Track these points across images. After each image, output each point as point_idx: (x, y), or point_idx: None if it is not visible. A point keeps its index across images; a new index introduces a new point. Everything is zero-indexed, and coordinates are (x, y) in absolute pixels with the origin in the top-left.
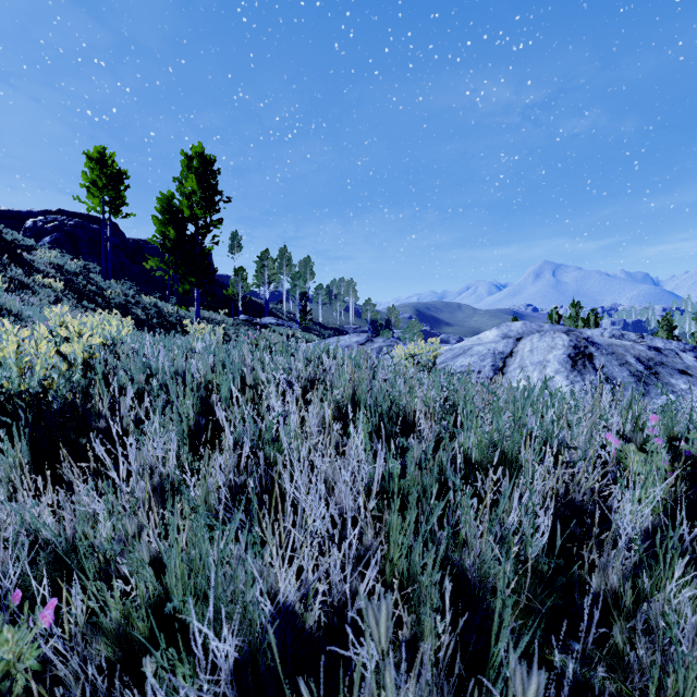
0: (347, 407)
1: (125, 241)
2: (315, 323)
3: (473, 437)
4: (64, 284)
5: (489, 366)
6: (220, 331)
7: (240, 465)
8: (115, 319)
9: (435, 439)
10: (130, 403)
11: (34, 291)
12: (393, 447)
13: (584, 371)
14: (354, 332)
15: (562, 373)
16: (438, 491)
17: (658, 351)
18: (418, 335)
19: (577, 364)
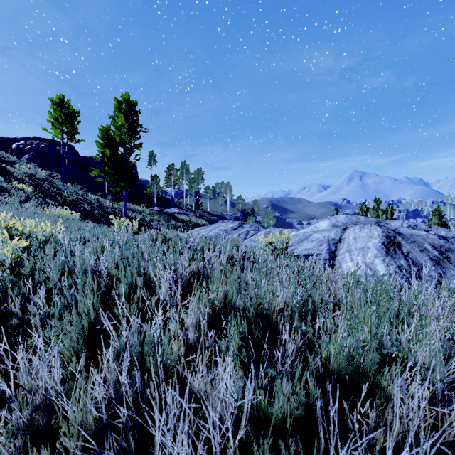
0: (221, 308)
1: (79, 157)
2: (204, 212)
3: (332, 347)
4: (34, 187)
5: (325, 250)
6: (136, 223)
7: (122, 374)
8: (66, 213)
9: (297, 349)
10: (43, 299)
11: (10, 193)
12: (261, 371)
13: (395, 256)
14: (230, 217)
15: (379, 257)
16: (304, 414)
17: (445, 239)
18: (272, 220)
19: (390, 250)
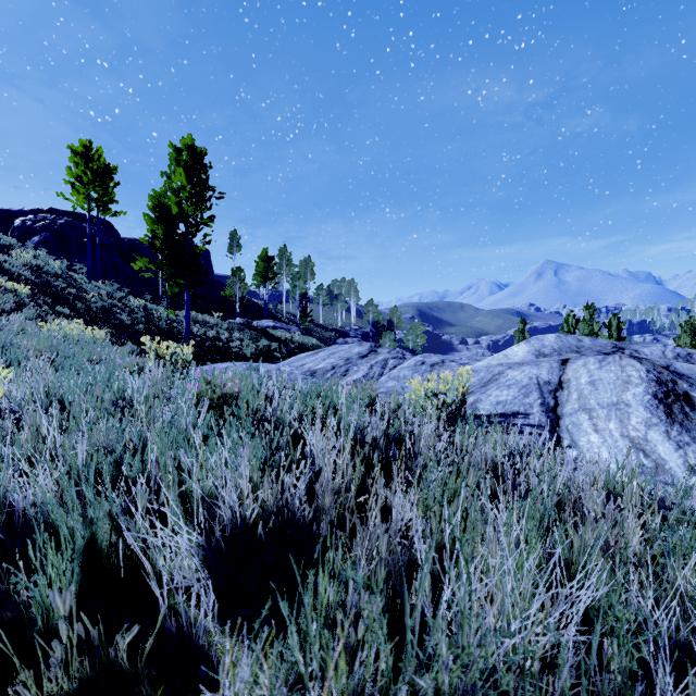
0: None
1: (120, 240)
2: (315, 325)
3: None
4: (38, 288)
5: (538, 405)
6: (189, 350)
7: None
8: (78, 330)
9: None
10: None
11: None
12: None
13: (689, 425)
14: (355, 334)
15: (656, 426)
16: None
17: None
18: (421, 337)
19: (674, 411)
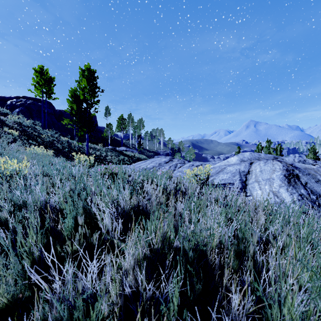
0: (159, 249)
1: (55, 111)
2: (144, 149)
3: (286, 309)
4: (21, 132)
5: (238, 180)
6: (92, 158)
7: None
8: (42, 150)
9: (247, 312)
10: None
11: (1, 136)
12: None
13: (296, 186)
14: (163, 153)
15: (283, 187)
16: None
17: None
18: (193, 155)
19: (291, 181)
